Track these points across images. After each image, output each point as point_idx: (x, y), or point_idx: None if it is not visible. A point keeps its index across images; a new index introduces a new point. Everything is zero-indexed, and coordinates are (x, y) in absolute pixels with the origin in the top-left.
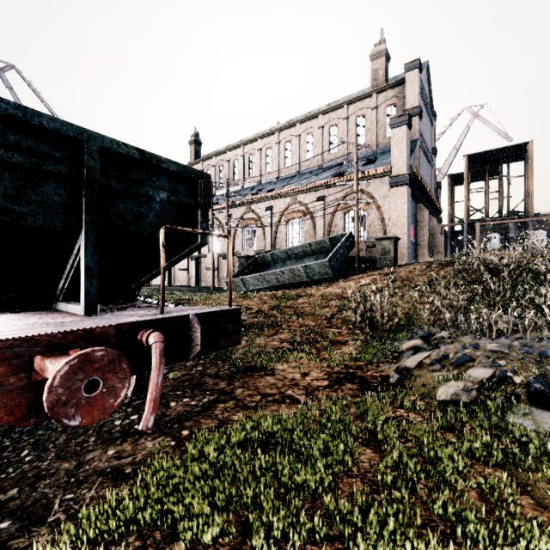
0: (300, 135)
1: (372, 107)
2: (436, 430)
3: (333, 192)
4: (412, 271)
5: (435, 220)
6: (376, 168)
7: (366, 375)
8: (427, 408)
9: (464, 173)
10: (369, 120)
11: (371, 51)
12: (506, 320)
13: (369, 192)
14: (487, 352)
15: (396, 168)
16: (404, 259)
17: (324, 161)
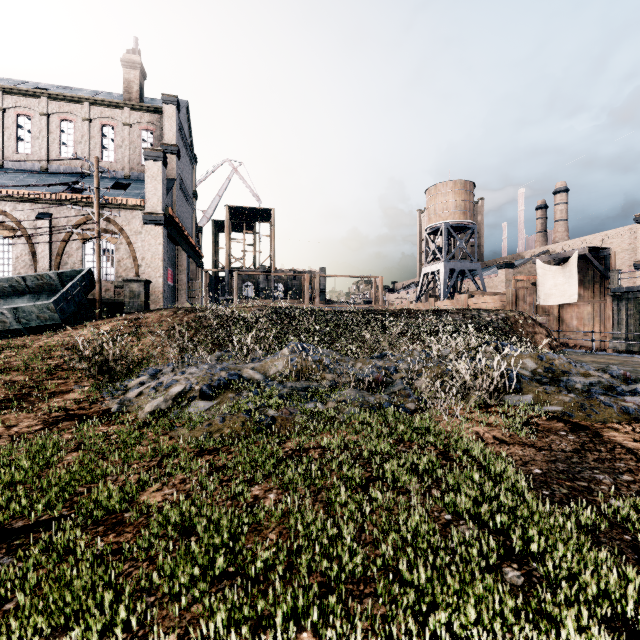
0: (5, 110)
1: (124, 123)
2: (137, 429)
3: (65, 212)
4: (159, 316)
5: (195, 265)
6: (128, 196)
7: (88, 412)
8: (136, 420)
9: (226, 222)
10: (121, 136)
11: (123, 55)
12: (217, 354)
13: (119, 223)
14: (187, 375)
15: (151, 205)
16: (159, 303)
17: (51, 164)
